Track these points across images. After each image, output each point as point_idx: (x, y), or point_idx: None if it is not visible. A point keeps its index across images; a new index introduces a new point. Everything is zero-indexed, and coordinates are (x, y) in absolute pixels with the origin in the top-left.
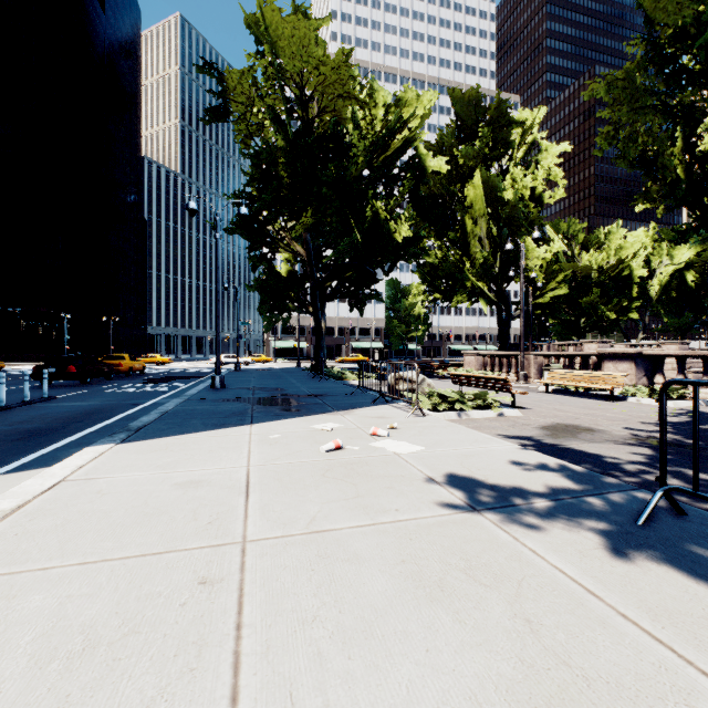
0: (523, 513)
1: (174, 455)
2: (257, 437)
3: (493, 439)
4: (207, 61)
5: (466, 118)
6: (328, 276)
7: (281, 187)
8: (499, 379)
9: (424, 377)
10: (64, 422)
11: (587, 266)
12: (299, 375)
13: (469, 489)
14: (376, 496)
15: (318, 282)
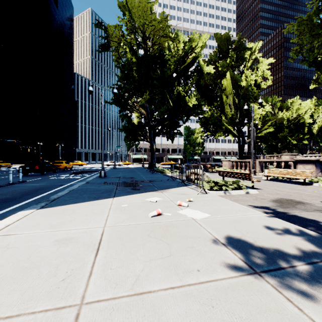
0: (294, 277)
1: (64, 217)
2: (114, 206)
3: (249, 209)
4: (99, 21)
5: (222, 48)
6: (156, 123)
7: (134, 81)
8: (245, 174)
9: (204, 172)
10: (22, 194)
11: (282, 118)
12: (142, 171)
13: (246, 250)
14: (183, 255)
15: (151, 127)
